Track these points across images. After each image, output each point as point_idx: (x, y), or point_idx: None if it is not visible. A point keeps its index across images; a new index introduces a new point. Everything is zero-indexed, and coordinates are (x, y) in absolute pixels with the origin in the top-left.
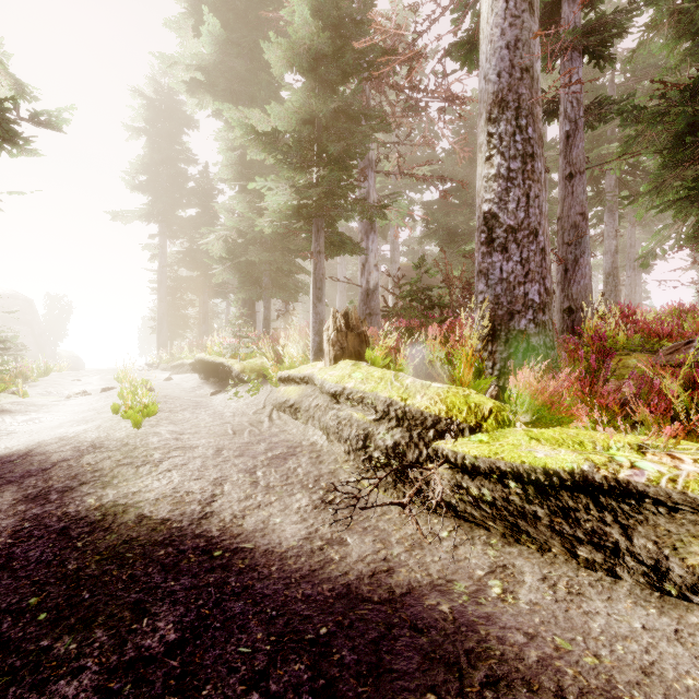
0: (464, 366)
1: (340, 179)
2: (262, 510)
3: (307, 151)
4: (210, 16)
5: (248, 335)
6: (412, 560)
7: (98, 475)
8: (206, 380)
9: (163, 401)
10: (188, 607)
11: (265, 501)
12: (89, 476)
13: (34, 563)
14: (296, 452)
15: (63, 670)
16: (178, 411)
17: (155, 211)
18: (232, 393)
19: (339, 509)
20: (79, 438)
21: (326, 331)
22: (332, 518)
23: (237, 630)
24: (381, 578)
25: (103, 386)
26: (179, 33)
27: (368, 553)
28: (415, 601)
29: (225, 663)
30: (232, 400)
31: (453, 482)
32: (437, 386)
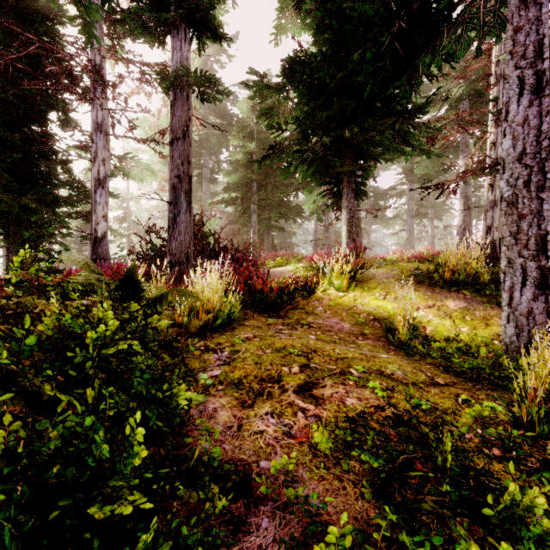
0: None
1: None
2: None
3: None
4: None
5: None
6: None
7: None
8: None
9: None
10: None
11: None
12: None
13: None
14: None
15: None
16: None
17: None
18: None
19: None
20: None
21: None
22: None
23: None
24: None
25: None
26: None
27: None
28: None
29: None
30: None
31: None
32: None
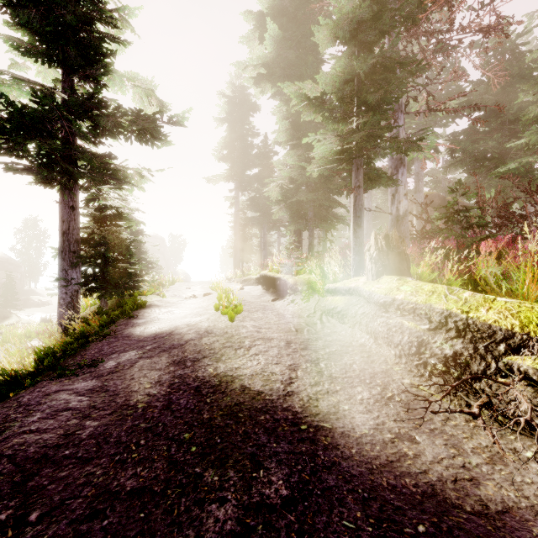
0: (529, 281)
1: (379, 122)
2: (331, 396)
3: (348, 105)
4: (271, 24)
5: (299, 257)
6: (497, 475)
7: (213, 352)
8: (267, 290)
9: (243, 304)
10: (291, 469)
11: (332, 389)
12: (207, 352)
13: (183, 408)
14: (348, 351)
15: (213, 495)
16: (253, 311)
17: (232, 173)
18: (288, 300)
19: (410, 409)
20: (198, 326)
21: (366, 251)
22: (395, 414)
23: (336, 502)
24: (466, 486)
25: (203, 292)
26: (249, 44)
27: (443, 456)
28: (518, 524)
29: (334, 532)
30: (289, 305)
31: (536, 401)
32: (503, 300)
